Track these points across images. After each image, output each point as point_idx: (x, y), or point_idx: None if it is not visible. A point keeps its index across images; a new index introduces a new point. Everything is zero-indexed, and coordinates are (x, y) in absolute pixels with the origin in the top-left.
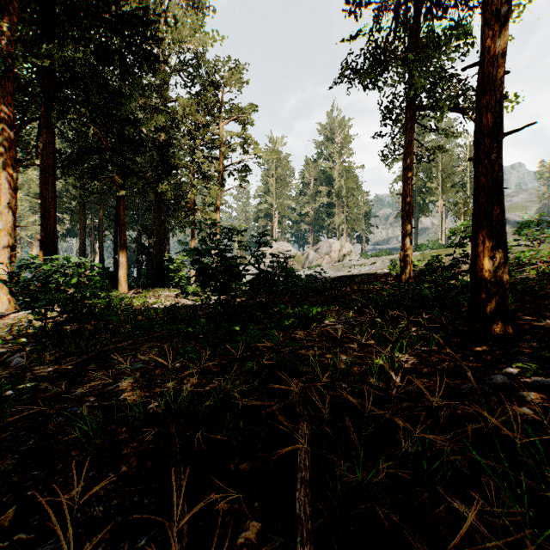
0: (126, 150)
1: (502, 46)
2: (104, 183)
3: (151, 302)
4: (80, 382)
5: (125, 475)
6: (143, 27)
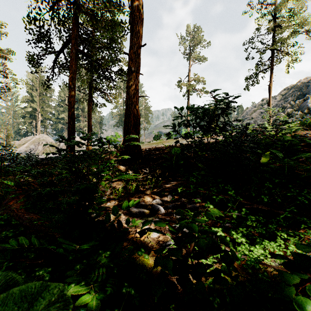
0: None
1: (73, 95)
2: None
3: None
4: None
5: None
6: None
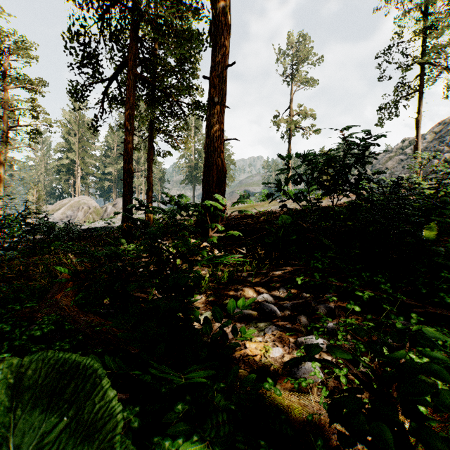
0: None
1: (130, 140)
2: None
3: None
4: None
5: None
6: None
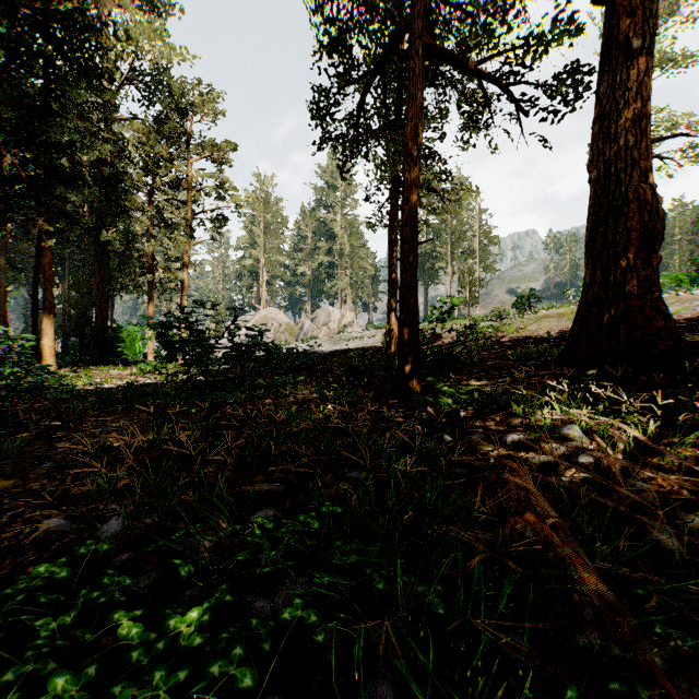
0: (56, 185)
1: (415, 179)
2: (17, 223)
3: (98, 382)
4: (60, 441)
5: (132, 466)
6: (80, 26)
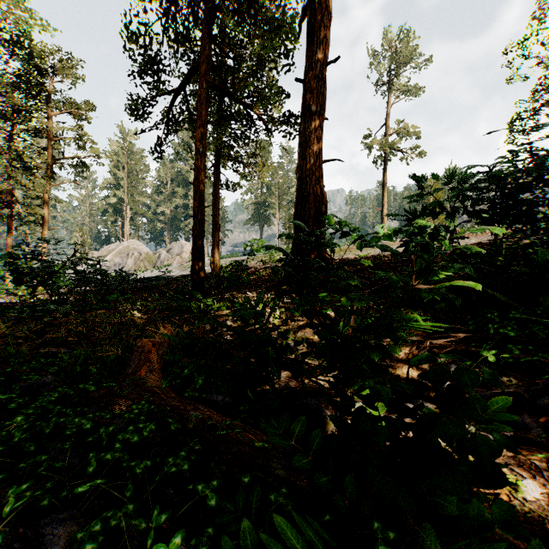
0: None
1: (201, 166)
2: None
3: None
4: None
5: None
6: None
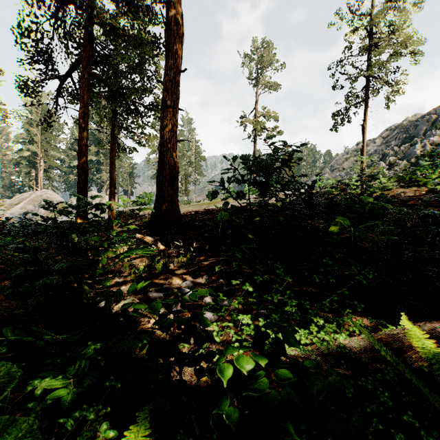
0: None
1: (84, 138)
2: None
3: None
4: None
5: None
6: None
